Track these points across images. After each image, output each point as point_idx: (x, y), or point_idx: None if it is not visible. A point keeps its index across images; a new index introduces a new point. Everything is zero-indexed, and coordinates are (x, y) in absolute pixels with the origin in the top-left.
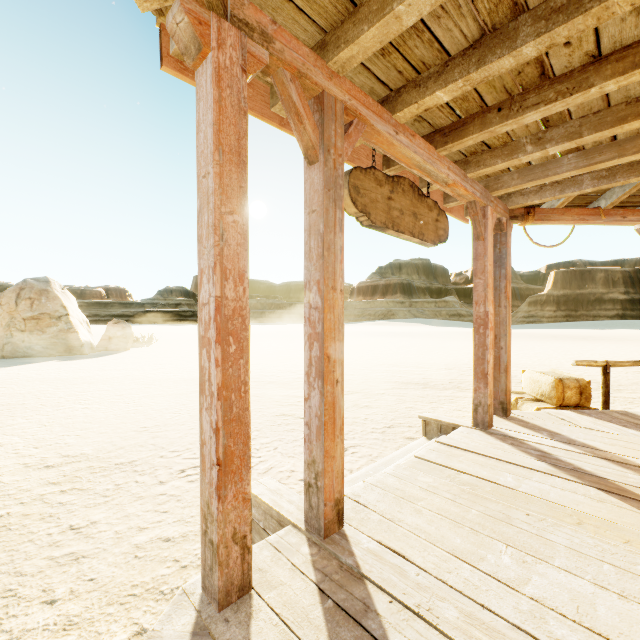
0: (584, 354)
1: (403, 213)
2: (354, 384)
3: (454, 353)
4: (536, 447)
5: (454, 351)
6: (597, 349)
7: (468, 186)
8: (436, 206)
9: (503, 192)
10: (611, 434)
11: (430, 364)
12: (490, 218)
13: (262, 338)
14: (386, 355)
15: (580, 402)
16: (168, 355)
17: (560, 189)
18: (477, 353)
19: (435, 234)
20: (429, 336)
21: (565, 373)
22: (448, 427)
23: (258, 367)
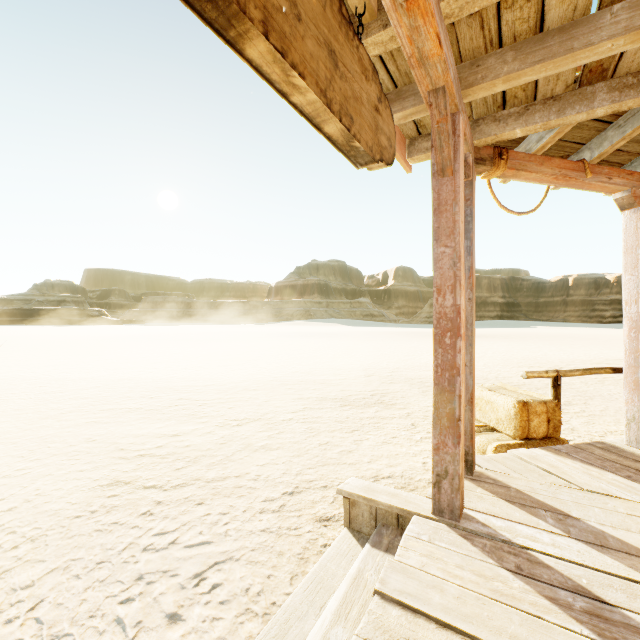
0: (487, 353)
1: (300, 18)
2: (254, 405)
3: (371, 355)
4: (565, 575)
5: (371, 353)
6: (494, 347)
7: (442, 34)
8: (376, 78)
9: (483, 93)
10: (634, 504)
11: (348, 370)
12: (461, 138)
13: (160, 341)
14: (301, 360)
15: (547, 432)
16: (2, 369)
17: (558, 109)
18: (440, 381)
19: (374, 136)
20: (345, 336)
21: (520, 390)
22: (389, 512)
23: (129, 384)
